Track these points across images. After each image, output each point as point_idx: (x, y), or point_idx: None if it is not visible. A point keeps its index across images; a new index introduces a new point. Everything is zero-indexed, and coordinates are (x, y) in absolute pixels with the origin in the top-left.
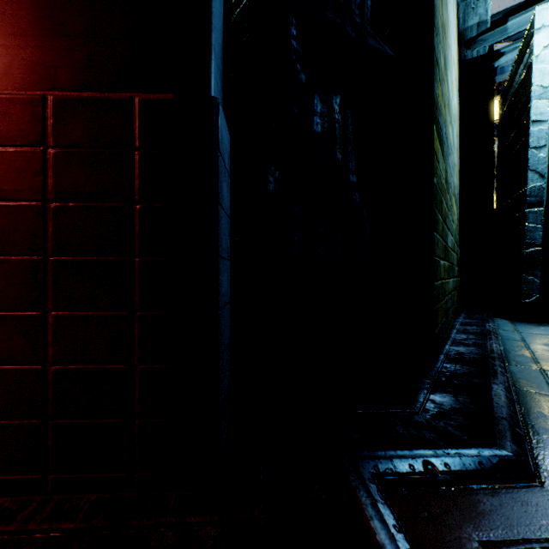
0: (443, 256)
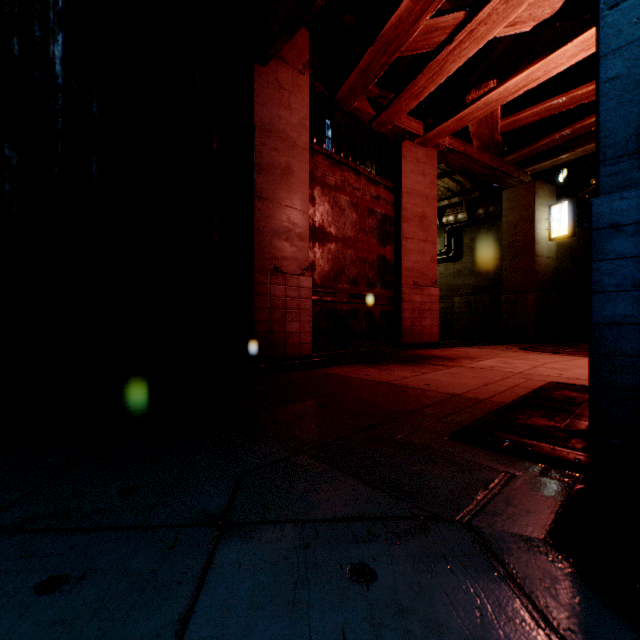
0: None
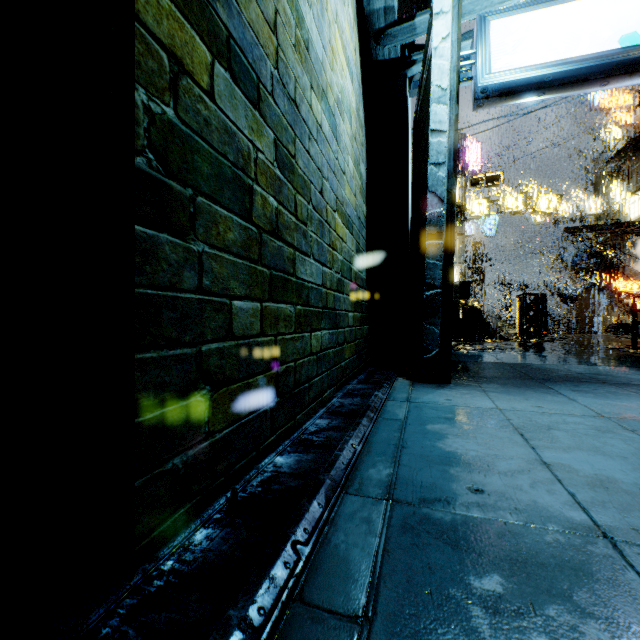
0: (266, 295)
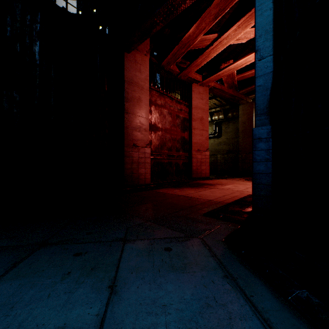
0: None
